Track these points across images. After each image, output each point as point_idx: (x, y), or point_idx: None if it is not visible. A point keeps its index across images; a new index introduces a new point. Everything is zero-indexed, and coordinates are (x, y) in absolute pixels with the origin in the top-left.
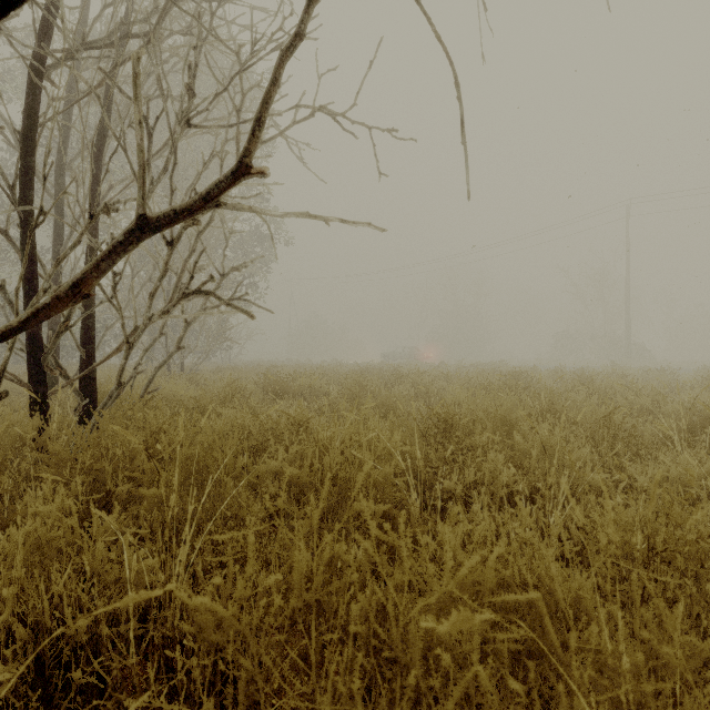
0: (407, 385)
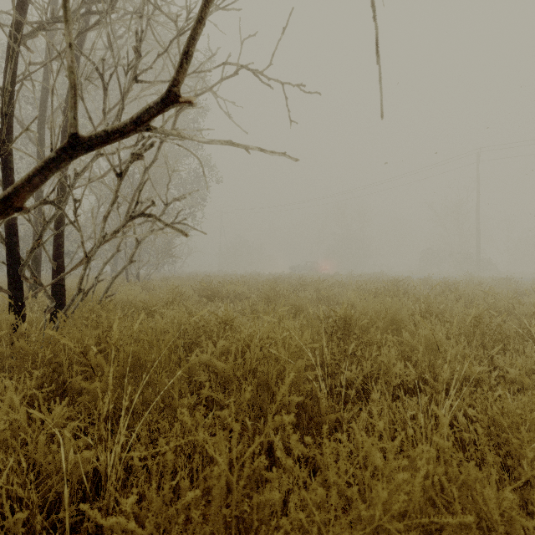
0: (311, 291)
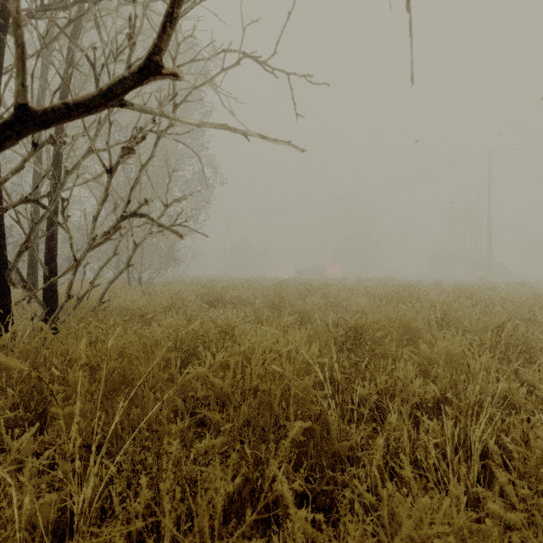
0: (318, 296)
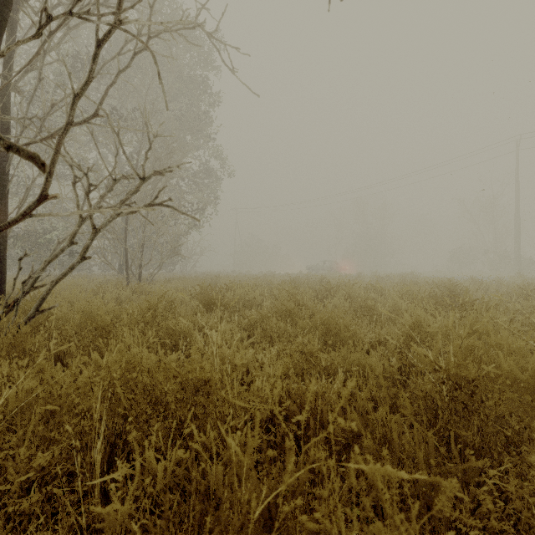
0: (341, 297)
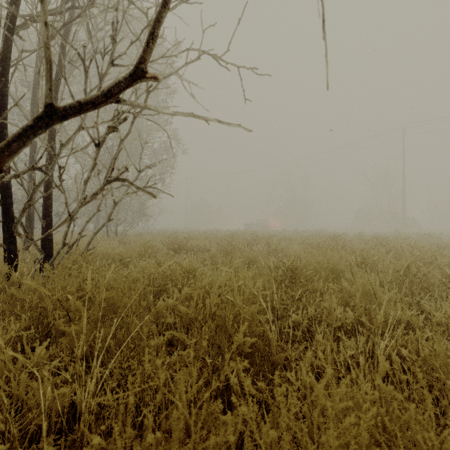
0: (262, 244)
